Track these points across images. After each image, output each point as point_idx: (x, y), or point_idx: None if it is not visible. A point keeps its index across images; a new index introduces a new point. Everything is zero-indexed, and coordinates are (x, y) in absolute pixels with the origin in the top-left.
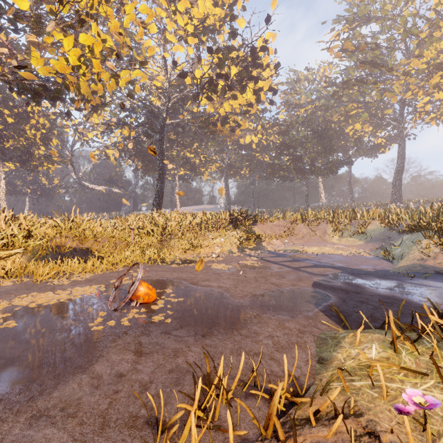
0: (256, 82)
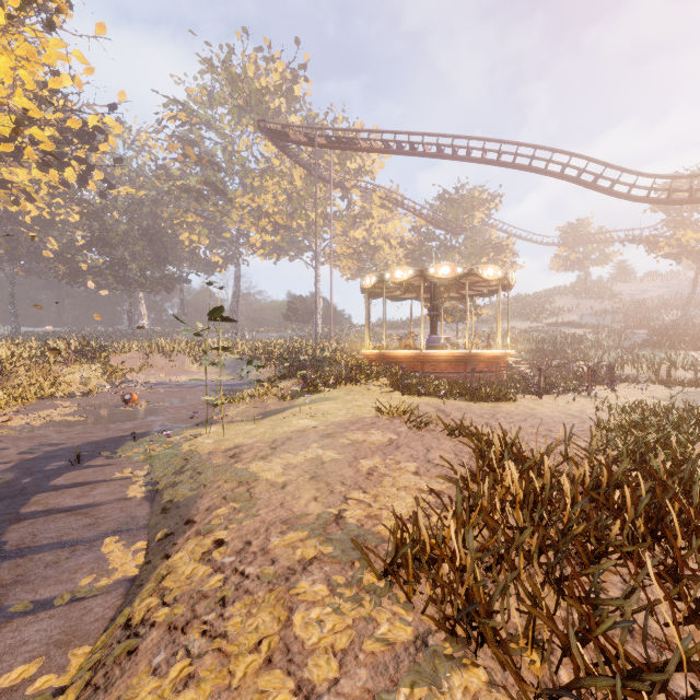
0: (89, 169)
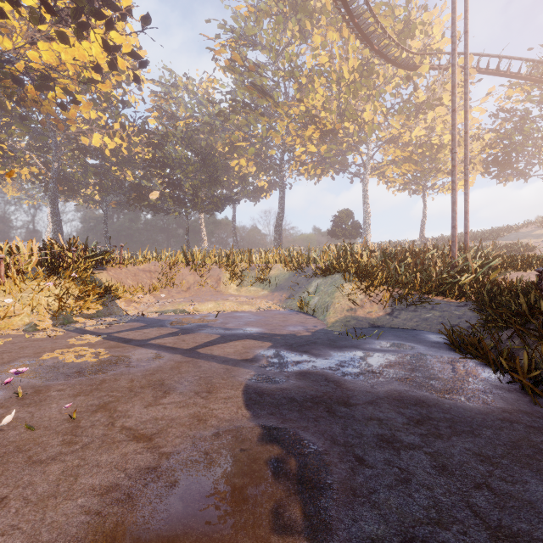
0: (108, 25)
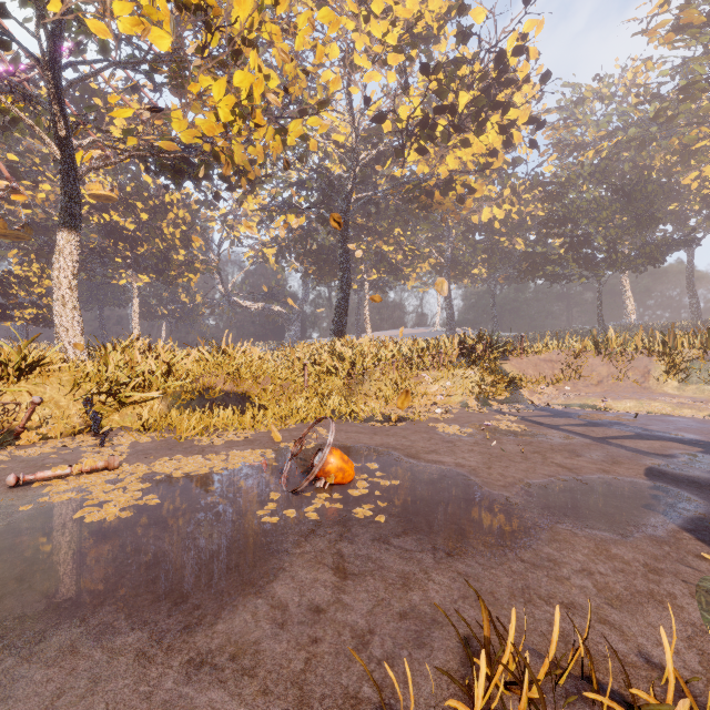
0: (505, 111)
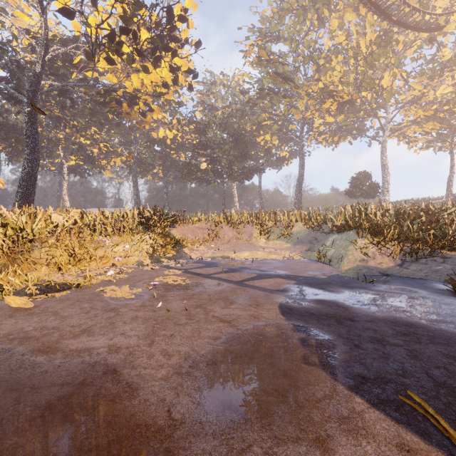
0: (173, 55)
